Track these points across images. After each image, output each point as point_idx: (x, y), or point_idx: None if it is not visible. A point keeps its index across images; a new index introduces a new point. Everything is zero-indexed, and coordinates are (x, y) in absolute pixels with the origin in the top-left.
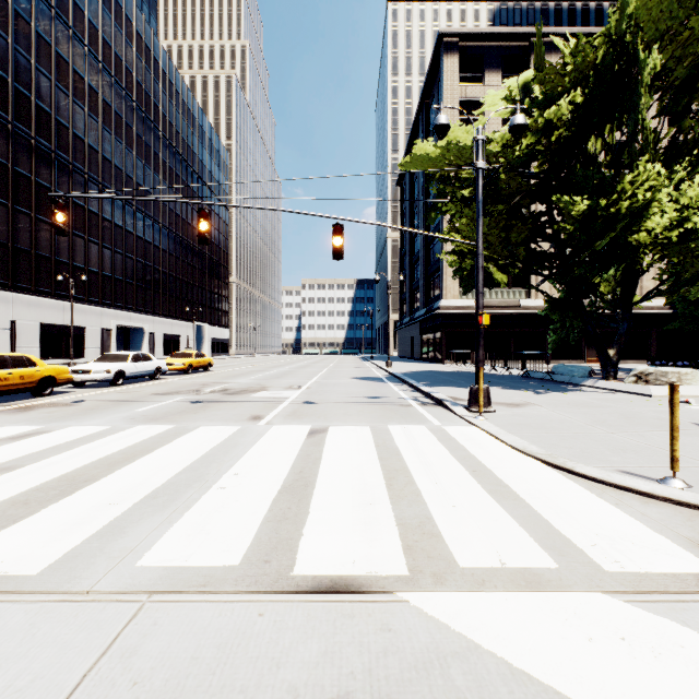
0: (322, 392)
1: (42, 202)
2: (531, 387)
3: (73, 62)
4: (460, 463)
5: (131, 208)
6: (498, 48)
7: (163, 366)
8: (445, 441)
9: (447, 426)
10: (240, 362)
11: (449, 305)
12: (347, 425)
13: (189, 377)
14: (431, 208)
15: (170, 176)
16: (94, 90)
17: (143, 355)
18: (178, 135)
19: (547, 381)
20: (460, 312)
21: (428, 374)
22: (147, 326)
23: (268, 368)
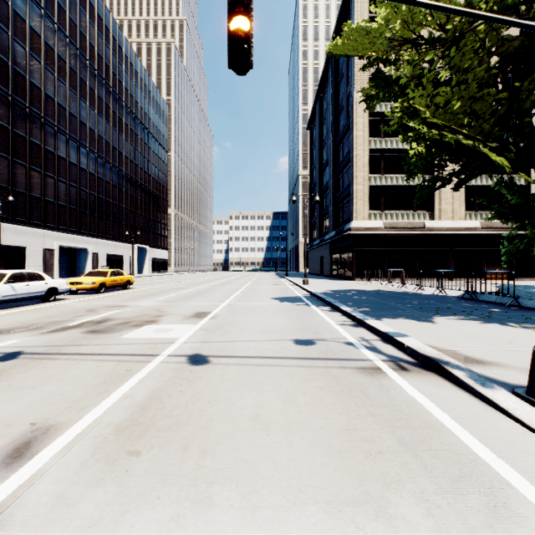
0: (229, 327)
1: None
2: (514, 318)
3: (13, 4)
4: None
5: (75, 142)
6: None
7: (60, 286)
8: None
9: None
10: (171, 278)
11: (359, 226)
12: None
13: (94, 297)
14: (340, 141)
15: (114, 118)
16: (36, 32)
17: (30, 274)
18: (121, 85)
19: (509, 306)
20: (369, 233)
21: (351, 293)
22: (91, 247)
23: (189, 285)
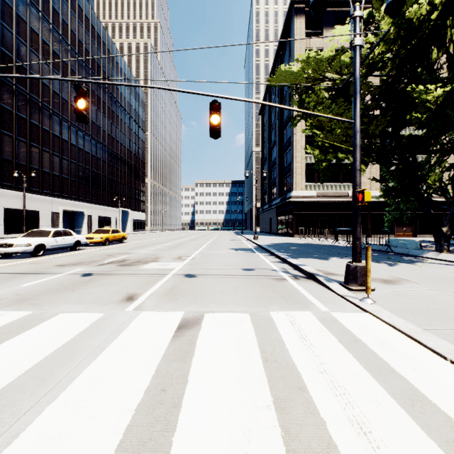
0: (204, 263)
1: (5, 121)
2: (380, 258)
3: (30, 22)
4: (418, 424)
5: (74, 128)
6: (333, 12)
7: (82, 240)
8: (352, 347)
9: (337, 313)
10: (151, 235)
11: (298, 195)
12: (224, 311)
13: (104, 248)
14: (284, 127)
15: (103, 107)
16: (46, 43)
17: (64, 231)
18: (109, 80)
19: (387, 252)
20: (306, 200)
21: (287, 245)
22: (86, 210)
23: (167, 240)
